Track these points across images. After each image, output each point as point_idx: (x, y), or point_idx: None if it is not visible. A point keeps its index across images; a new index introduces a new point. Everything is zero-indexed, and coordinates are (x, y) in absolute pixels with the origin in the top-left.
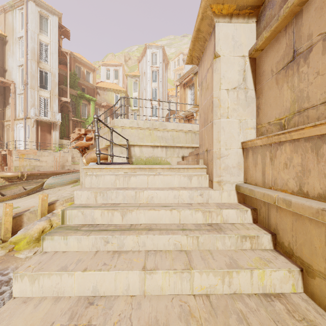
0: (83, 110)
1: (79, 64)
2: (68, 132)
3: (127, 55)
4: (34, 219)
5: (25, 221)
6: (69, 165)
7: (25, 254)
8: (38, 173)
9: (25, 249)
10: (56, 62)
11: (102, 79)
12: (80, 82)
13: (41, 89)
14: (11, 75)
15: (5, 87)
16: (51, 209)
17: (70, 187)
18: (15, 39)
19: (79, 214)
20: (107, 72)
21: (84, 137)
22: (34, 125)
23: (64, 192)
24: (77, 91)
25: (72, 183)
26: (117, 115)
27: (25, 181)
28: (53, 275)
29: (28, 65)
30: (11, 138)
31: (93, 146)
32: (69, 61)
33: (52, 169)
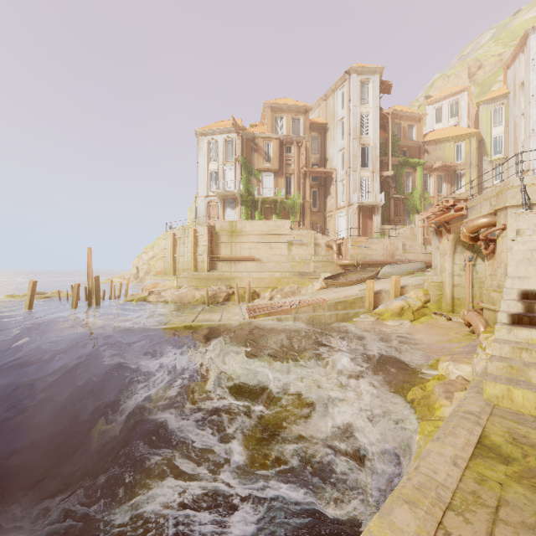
0: (405, 182)
1: (399, 119)
2: (387, 216)
3: (473, 65)
4: (387, 300)
5: (380, 299)
6: (399, 255)
7: (393, 322)
8: (370, 262)
9: (391, 319)
10: (377, 131)
11: (428, 126)
12: (400, 144)
13: (362, 169)
14: (332, 162)
15: (326, 177)
16: (401, 293)
17: (408, 278)
18: (335, 124)
19: (529, 230)
20: (436, 111)
21: (451, 209)
22: (356, 211)
23: (405, 281)
24: (399, 158)
25: (408, 275)
26: (460, 177)
27: (361, 269)
28: (534, 241)
29: (350, 146)
30: (333, 229)
31: (461, 219)
32: (391, 123)
33: (381, 258)
